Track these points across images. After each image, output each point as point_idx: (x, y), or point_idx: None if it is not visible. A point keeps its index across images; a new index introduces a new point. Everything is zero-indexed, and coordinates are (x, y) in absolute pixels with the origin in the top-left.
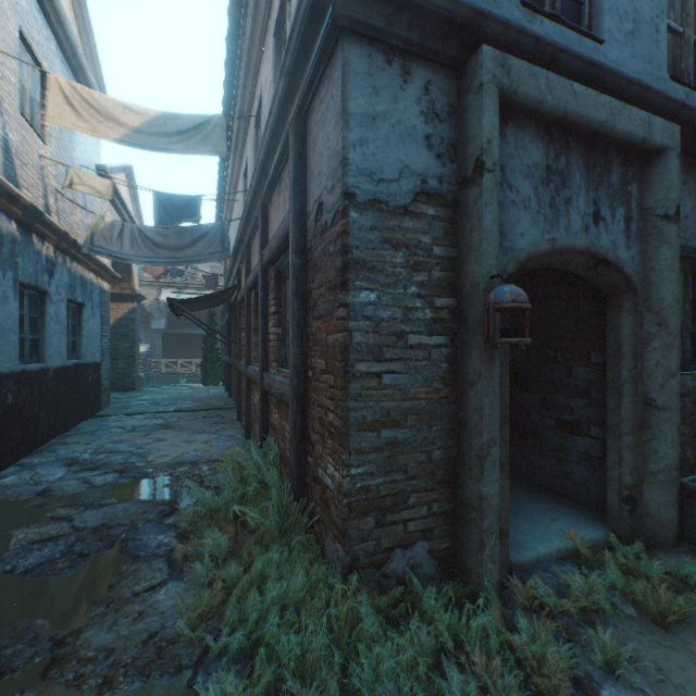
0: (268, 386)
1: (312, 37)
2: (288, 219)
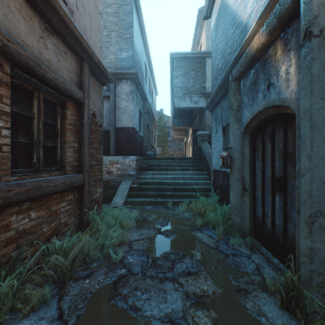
0: (27, 193)
1: (104, 76)
2: (81, 95)
